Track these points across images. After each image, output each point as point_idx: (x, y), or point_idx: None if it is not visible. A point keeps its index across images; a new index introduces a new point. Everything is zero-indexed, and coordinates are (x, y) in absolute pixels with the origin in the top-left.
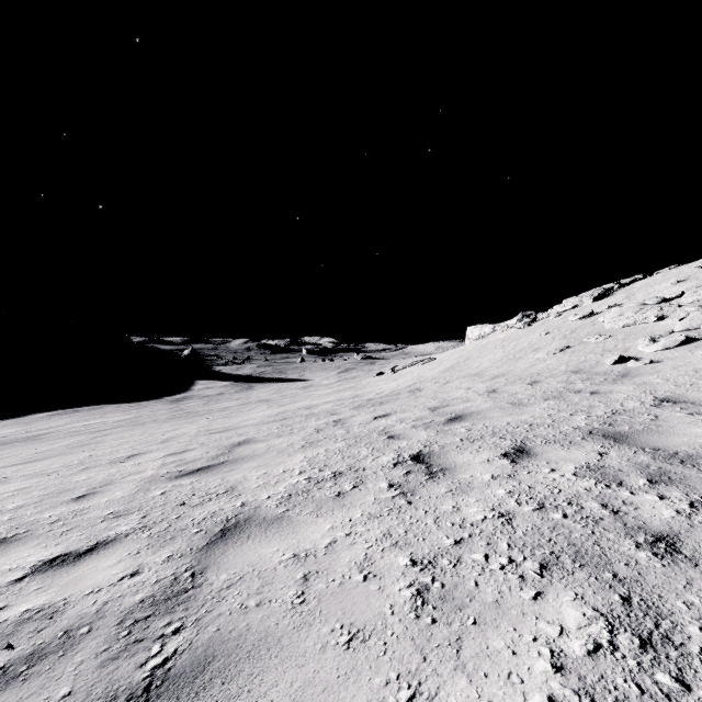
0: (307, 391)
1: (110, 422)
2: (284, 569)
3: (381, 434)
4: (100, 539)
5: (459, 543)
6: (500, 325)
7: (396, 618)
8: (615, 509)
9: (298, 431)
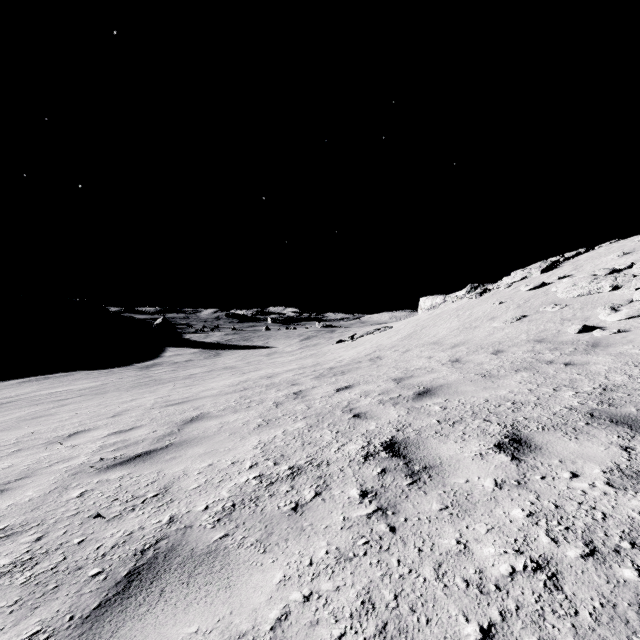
0: (271, 357)
1: (75, 390)
2: None
3: (345, 412)
4: None
5: (489, 637)
6: (450, 296)
7: None
8: None
9: (256, 405)
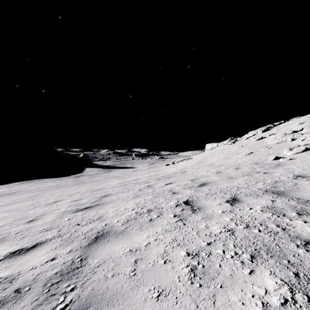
0: (135, 172)
1: (46, 186)
2: (125, 257)
3: (169, 192)
4: (38, 241)
5: (209, 244)
6: (220, 143)
7: (181, 283)
8: (283, 227)
9: (131, 190)
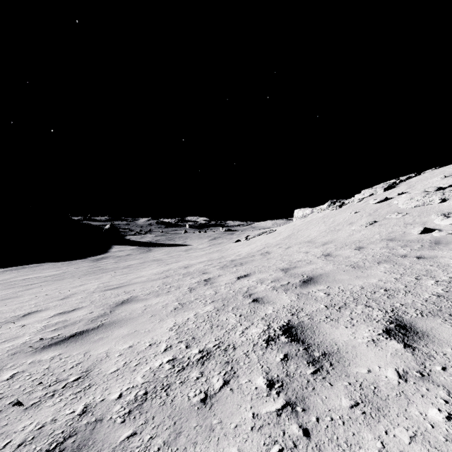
0: (188, 252)
1: (42, 277)
2: None
3: (245, 297)
4: None
5: None
6: (316, 208)
7: None
8: None
9: (175, 290)
